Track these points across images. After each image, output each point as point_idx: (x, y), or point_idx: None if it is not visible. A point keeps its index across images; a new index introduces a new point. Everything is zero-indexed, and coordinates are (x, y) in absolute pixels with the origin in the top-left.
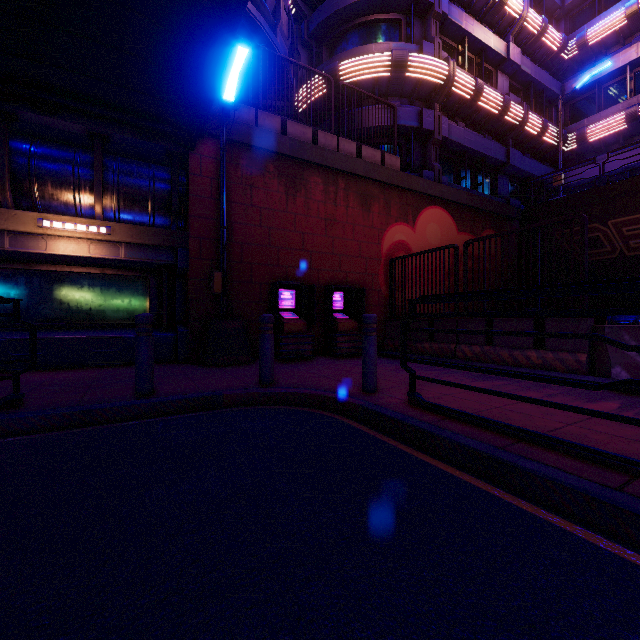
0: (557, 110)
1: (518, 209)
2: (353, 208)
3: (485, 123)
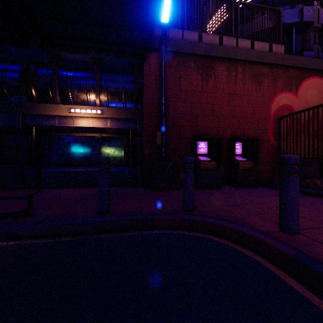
0: None
1: None
2: (248, 85)
3: None
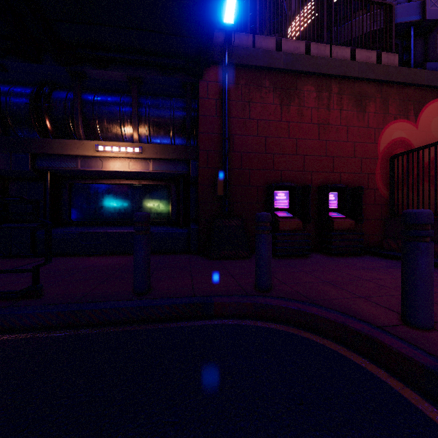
0: None
1: None
2: (347, 110)
3: None
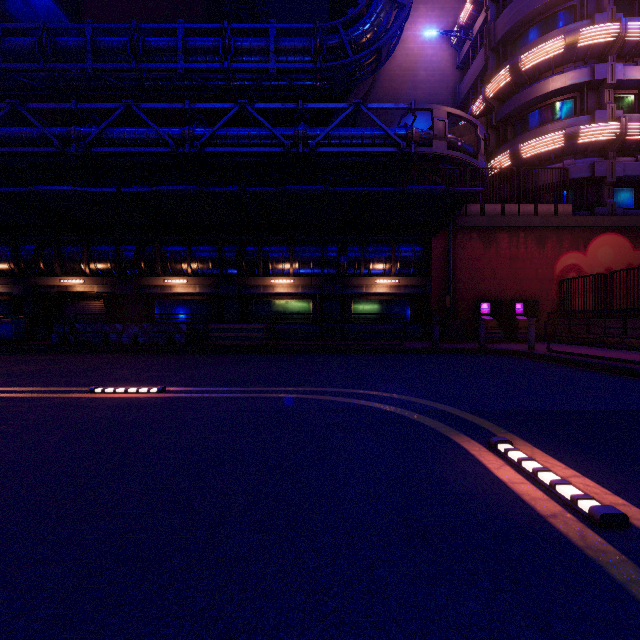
0: None
1: None
2: (531, 248)
3: None
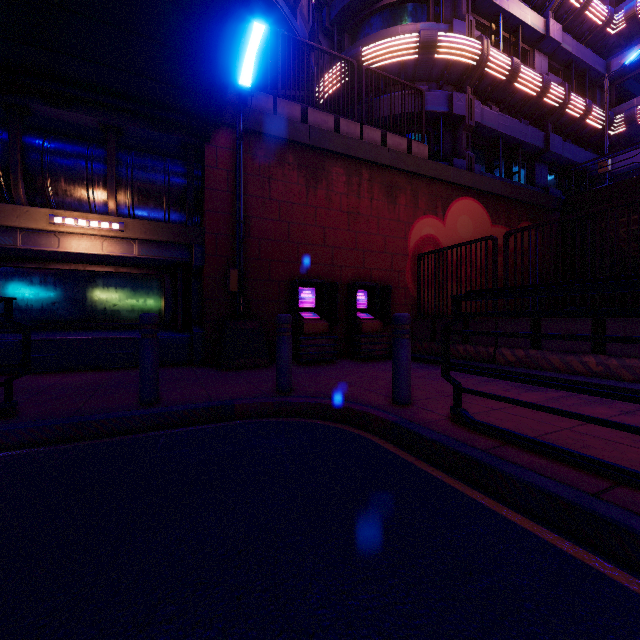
0: (601, 91)
1: (558, 199)
2: (378, 200)
3: (521, 107)
